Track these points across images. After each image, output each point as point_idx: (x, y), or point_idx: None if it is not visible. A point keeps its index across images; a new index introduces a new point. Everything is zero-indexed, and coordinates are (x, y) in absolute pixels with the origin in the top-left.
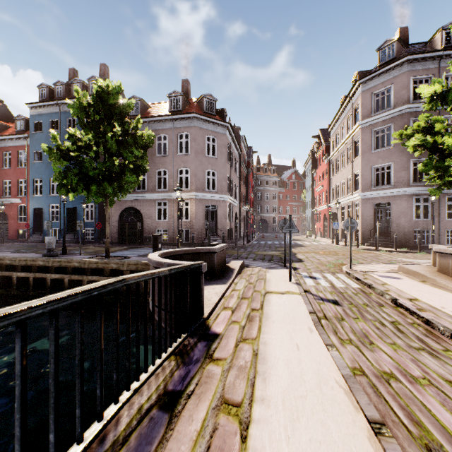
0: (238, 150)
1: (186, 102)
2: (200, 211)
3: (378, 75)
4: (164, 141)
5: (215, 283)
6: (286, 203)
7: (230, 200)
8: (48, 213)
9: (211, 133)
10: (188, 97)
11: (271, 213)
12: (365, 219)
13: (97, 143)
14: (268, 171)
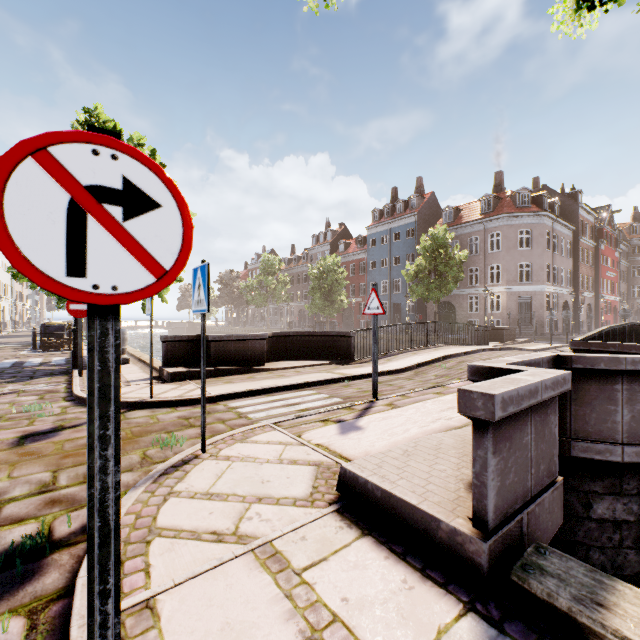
0: (568, 227)
1: (498, 200)
2: (511, 303)
3: None
4: (475, 242)
5: (501, 343)
6: None
7: (551, 289)
8: None
9: (524, 226)
10: (501, 189)
11: None
12: None
13: (430, 265)
14: None
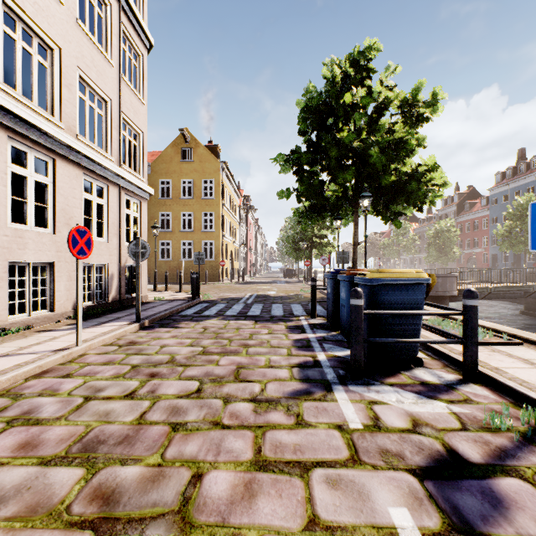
0: None
1: None
2: None
3: None
4: None
5: None
6: None
7: None
8: (500, 257)
9: None
10: None
11: None
12: None
13: (520, 224)
14: None
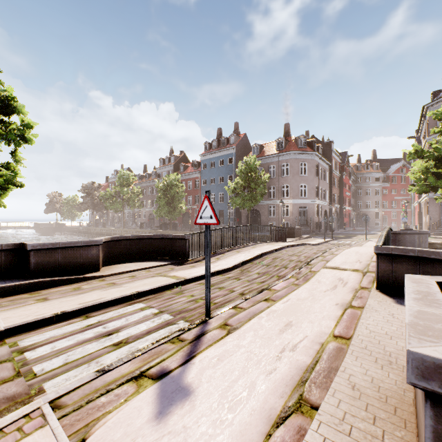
0: (327, 163)
1: (287, 142)
2: (295, 211)
3: (441, 101)
4: (273, 169)
5: (293, 239)
6: (391, 197)
7: (318, 202)
8: None
9: (303, 160)
10: (289, 135)
11: (373, 208)
12: (431, 215)
13: (245, 183)
14: (369, 168)
